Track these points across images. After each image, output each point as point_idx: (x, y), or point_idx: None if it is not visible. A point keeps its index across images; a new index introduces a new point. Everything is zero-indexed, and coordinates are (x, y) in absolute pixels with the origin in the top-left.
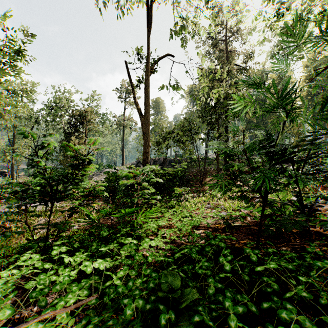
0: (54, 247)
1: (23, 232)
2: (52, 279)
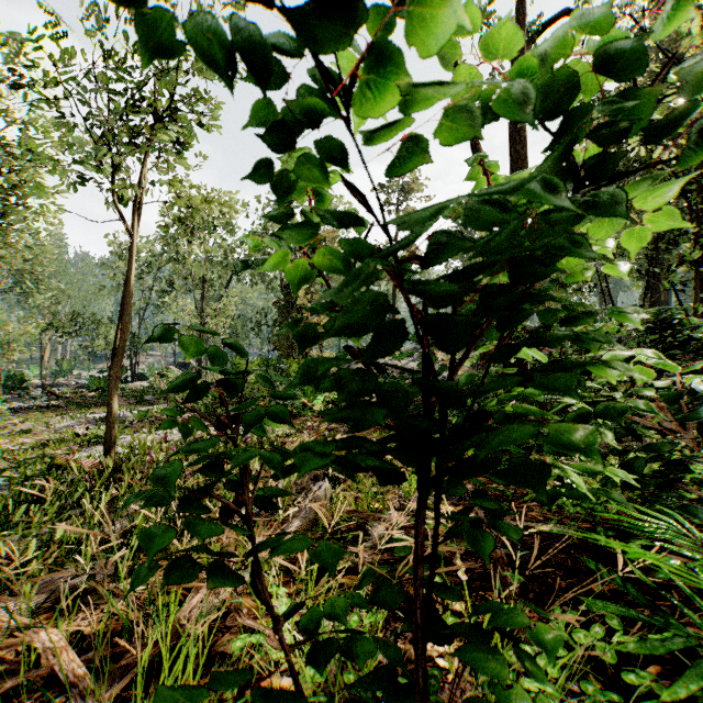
0: None
1: None
2: None
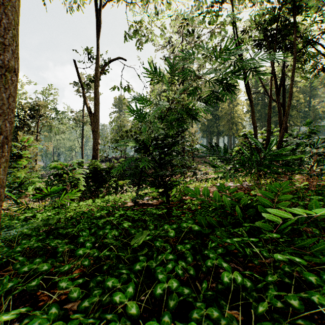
0: None
1: None
2: None
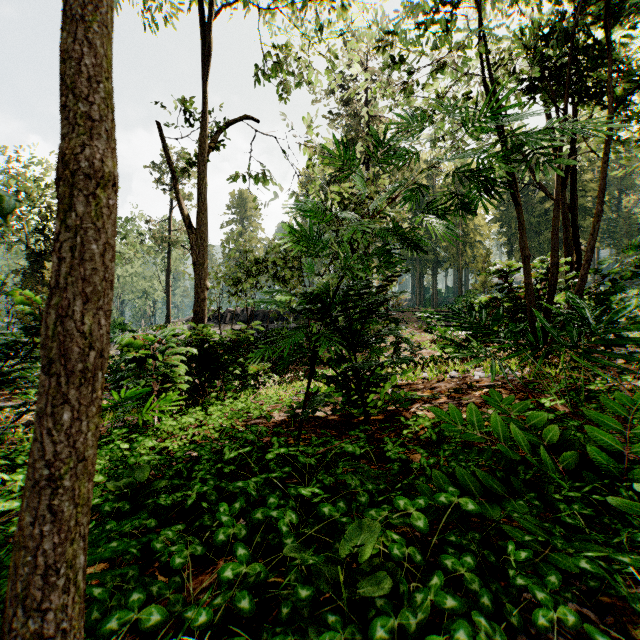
0: None
1: None
2: None
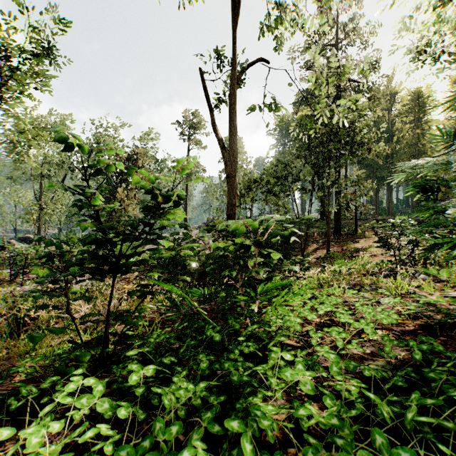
0: (130, 365)
1: (64, 329)
2: None
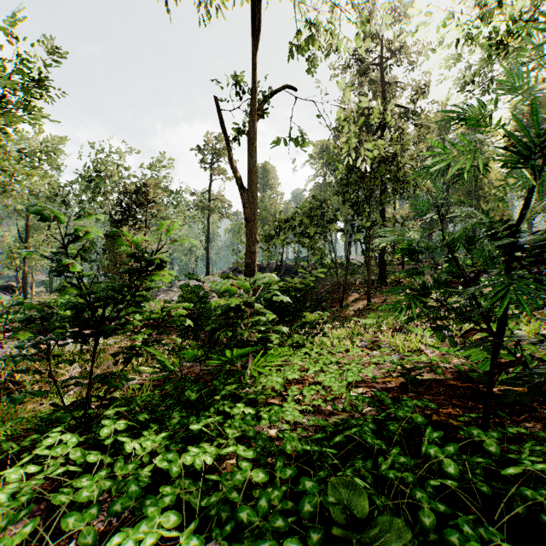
0: (103, 421)
1: (46, 392)
2: (104, 486)
